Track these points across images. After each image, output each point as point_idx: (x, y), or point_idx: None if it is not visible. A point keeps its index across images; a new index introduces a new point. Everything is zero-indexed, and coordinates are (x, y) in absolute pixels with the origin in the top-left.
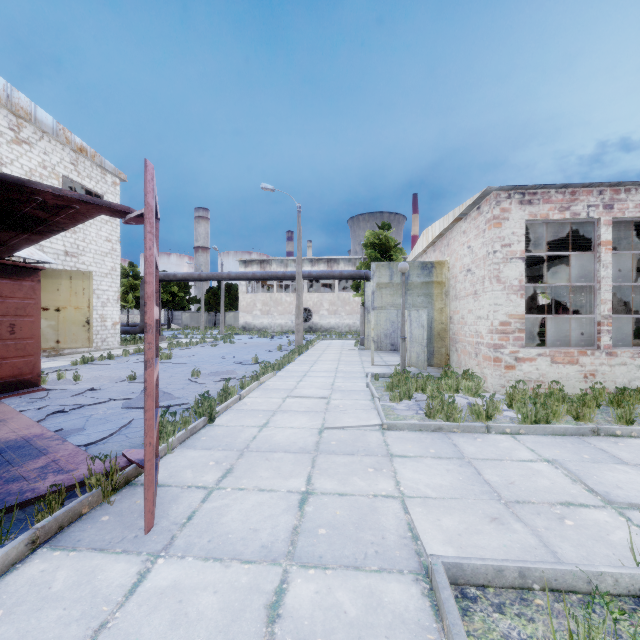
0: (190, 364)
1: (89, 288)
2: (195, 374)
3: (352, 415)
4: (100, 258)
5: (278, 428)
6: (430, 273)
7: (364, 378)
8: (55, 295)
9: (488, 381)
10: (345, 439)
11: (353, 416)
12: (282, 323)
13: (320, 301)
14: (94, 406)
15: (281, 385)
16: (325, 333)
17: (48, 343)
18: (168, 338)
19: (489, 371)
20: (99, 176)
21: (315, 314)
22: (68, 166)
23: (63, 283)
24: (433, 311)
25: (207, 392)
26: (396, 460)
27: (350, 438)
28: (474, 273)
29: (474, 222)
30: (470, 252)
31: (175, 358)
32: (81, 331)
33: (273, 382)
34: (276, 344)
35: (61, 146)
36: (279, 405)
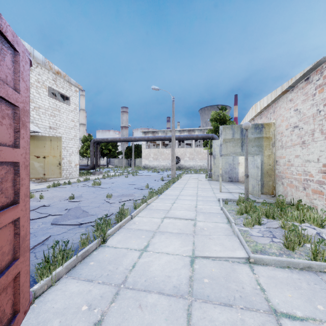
0: (110, 188)
1: (60, 145)
2: (108, 196)
3: (217, 242)
4: (68, 130)
5: (155, 253)
6: (261, 131)
7: (217, 202)
8: (43, 149)
9: (319, 210)
10: (216, 275)
11: (218, 243)
12: (164, 164)
13: (184, 152)
14: (35, 220)
15: (161, 206)
16: (187, 170)
17: (39, 175)
18: (104, 172)
19: (320, 202)
20: (68, 87)
21: (182, 159)
22: (51, 81)
23: (47, 143)
24: (263, 157)
25: (105, 215)
26: (286, 325)
27: (221, 274)
28: (302, 128)
29: (302, 90)
30: (297, 113)
31: (103, 184)
32: (56, 169)
33: (156, 203)
34: (160, 176)
35: (47, 71)
36: (158, 225)
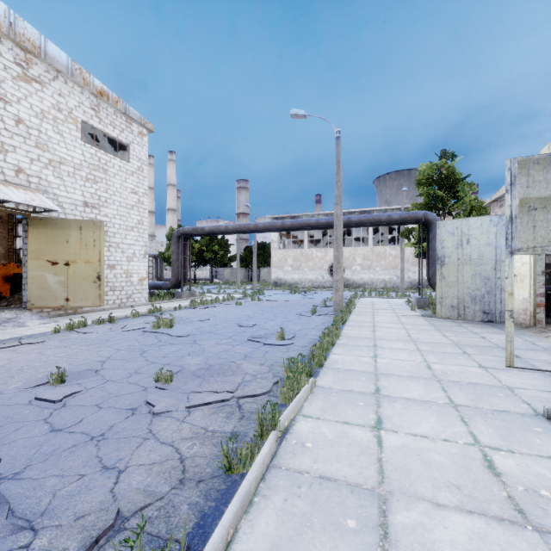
0: (190, 338)
1: (100, 239)
2: (161, 379)
3: None
4: (125, 211)
5: None
6: None
7: (548, 426)
8: (64, 247)
9: None
10: None
11: None
12: (312, 278)
13: (352, 256)
14: None
15: (335, 449)
16: (358, 289)
17: (57, 301)
18: (200, 293)
19: None
20: (124, 125)
21: (347, 269)
22: (88, 111)
23: (73, 234)
24: None
25: None
26: None
27: None
28: None
29: None
30: None
31: (183, 323)
32: (91, 288)
33: (312, 424)
34: (308, 303)
35: (79, 89)
36: None
